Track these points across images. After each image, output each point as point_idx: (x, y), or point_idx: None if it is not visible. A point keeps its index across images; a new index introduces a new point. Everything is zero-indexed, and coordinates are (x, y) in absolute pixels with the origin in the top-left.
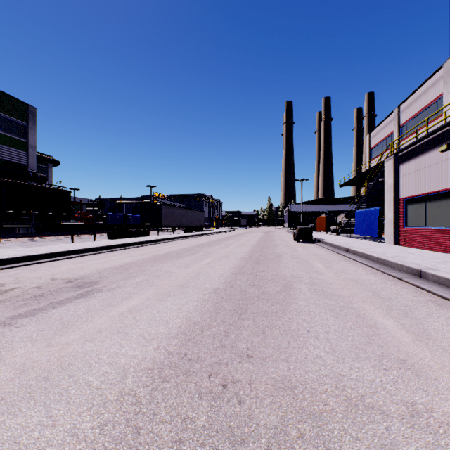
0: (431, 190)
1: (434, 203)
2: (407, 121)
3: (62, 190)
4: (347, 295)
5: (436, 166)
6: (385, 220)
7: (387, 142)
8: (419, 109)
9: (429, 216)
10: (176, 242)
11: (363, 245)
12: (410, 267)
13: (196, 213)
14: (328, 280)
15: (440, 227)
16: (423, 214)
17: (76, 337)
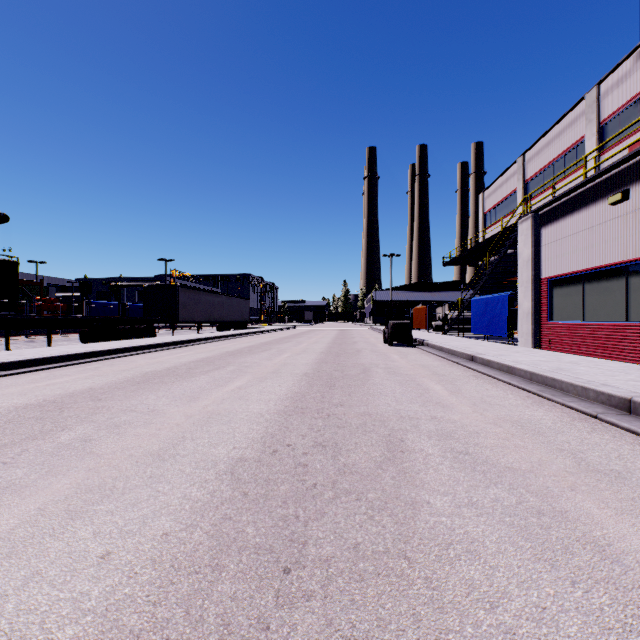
0: (593, 265)
1: (597, 285)
2: (535, 175)
3: (1, 260)
4: (528, 468)
5: (602, 227)
6: (519, 311)
7: (508, 204)
8: (552, 158)
9: (590, 304)
10: (197, 348)
11: (492, 349)
12: (606, 393)
13: (236, 301)
14: (468, 423)
15: (608, 321)
16: (579, 302)
17: None
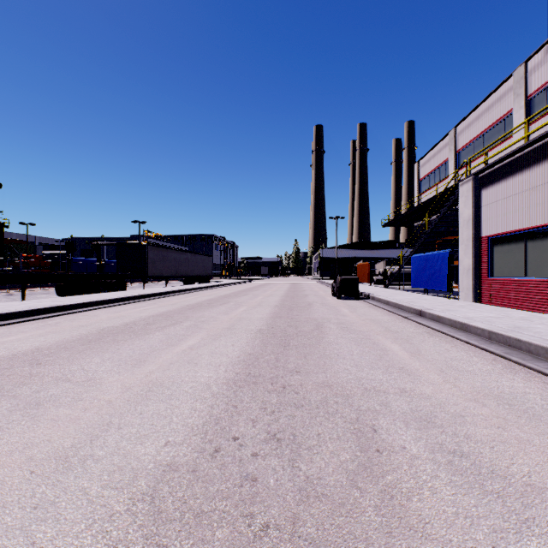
0: (537, 224)
1: (541, 242)
2: (466, 146)
3: None
4: None
5: (546, 187)
6: (459, 267)
7: (441, 172)
8: (482, 129)
9: (533, 261)
10: (161, 301)
11: (436, 303)
12: None
13: (200, 258)
14: (445, 399)
15: None
16: (522, 259)
17: None
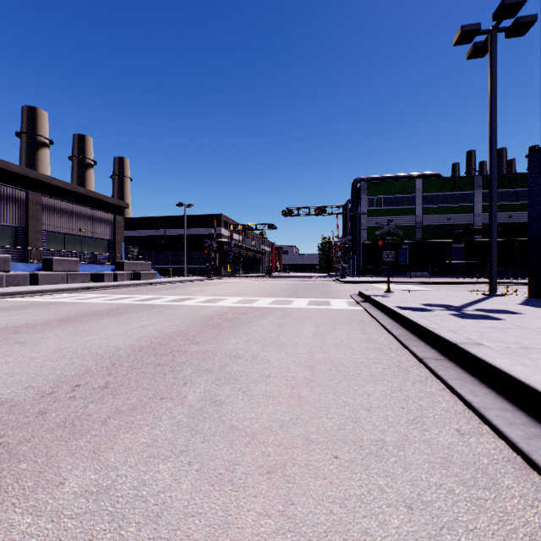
0: None
1: None
2: None
3: None
4: None
5: None
6: None
7: None
8: None
9: None
10: None
11: None
12: None
13: None
14: None
15: None
16: None
17: (502, 289)
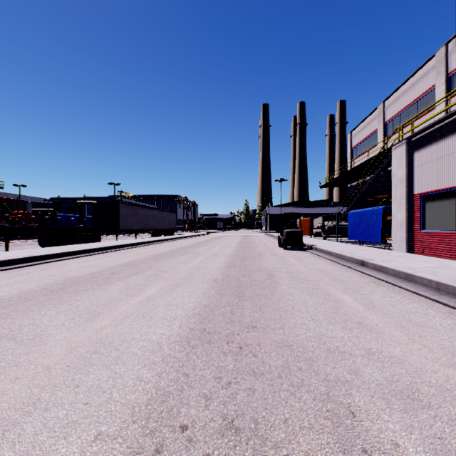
0: None
1: None
2: (393, 118)
3: None
4: None
5: None
6: (393, 222)
7: (371, 140)
8: (407, 103)
9: None
10: (129, 251)
11: (375, 254)
12: None
13: (165, 214)
14: (420, 365)
15: None
16: (453, 214)
17: None
